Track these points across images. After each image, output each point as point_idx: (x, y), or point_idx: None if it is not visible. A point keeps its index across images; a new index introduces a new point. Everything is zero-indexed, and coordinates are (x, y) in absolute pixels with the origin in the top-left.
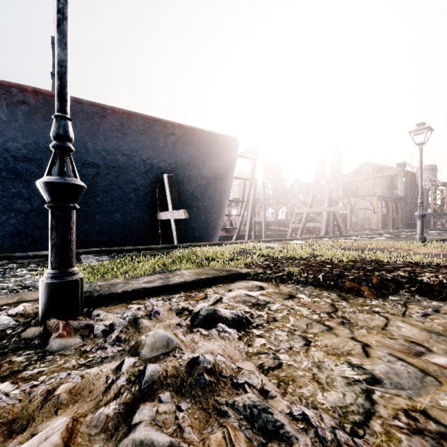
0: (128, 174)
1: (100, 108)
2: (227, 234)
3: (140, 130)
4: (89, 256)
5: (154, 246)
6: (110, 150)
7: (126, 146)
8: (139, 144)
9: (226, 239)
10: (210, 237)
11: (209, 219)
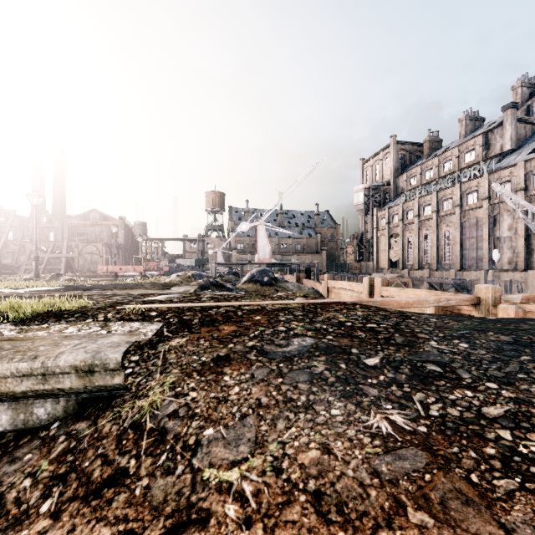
0: None
1: None
2: None
3: None
4: None
5: None
6: None
7: None
8: None
9: None
10: None
11: None
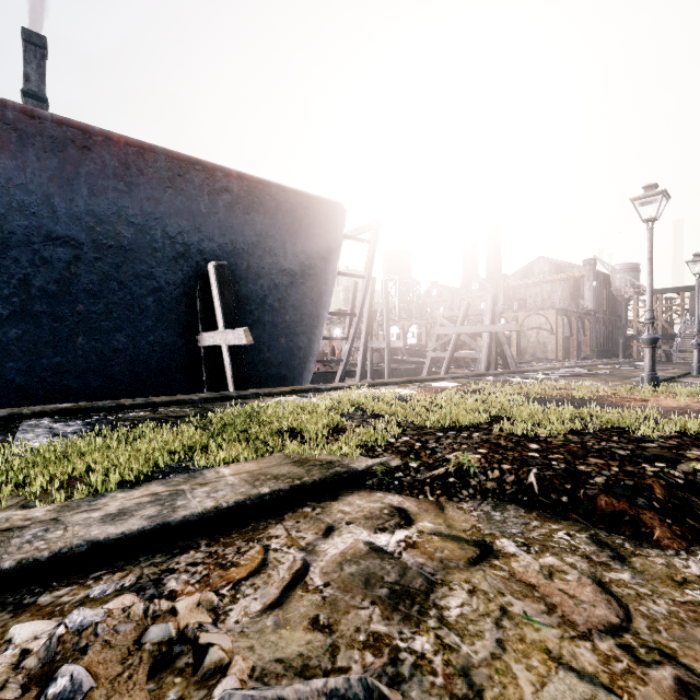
0: (141, 262)
1: (79, 131)
2: (326, 368)
3: (162, 180)
4: (40, 423)
5: (187, 398)
6: (102, 214)
7: (134, 207)
8: (161, 206)
9: (325, 377)
10: (297, 376)
11: (295, 345)
